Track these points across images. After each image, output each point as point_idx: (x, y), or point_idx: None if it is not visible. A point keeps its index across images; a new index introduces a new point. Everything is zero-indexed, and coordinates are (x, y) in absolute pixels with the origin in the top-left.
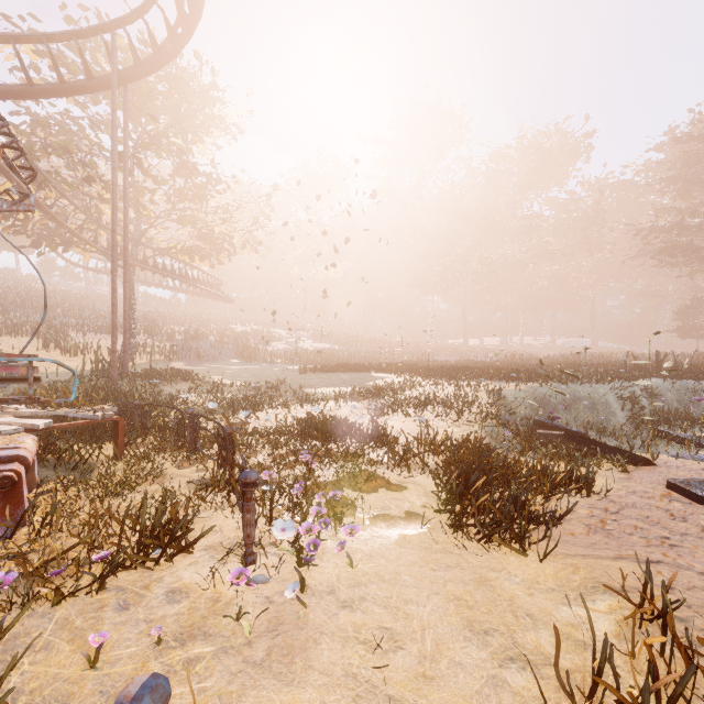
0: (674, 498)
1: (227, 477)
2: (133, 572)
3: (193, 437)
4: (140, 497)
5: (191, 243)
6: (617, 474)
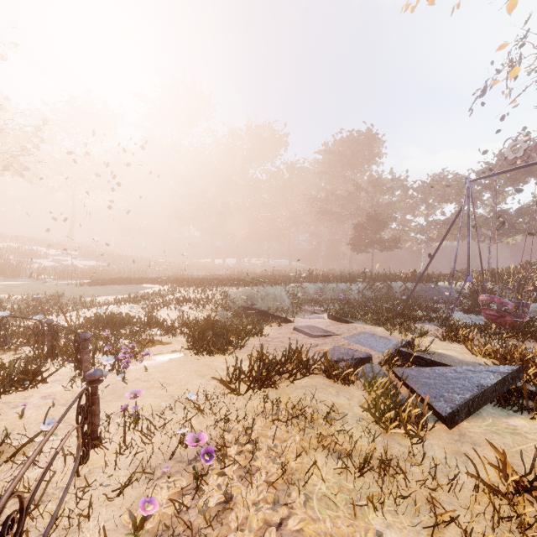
0: (294, 333)
1: (49, 351)
2: (9, 397)
3: None
4: None
5: None
6: (277, 327)
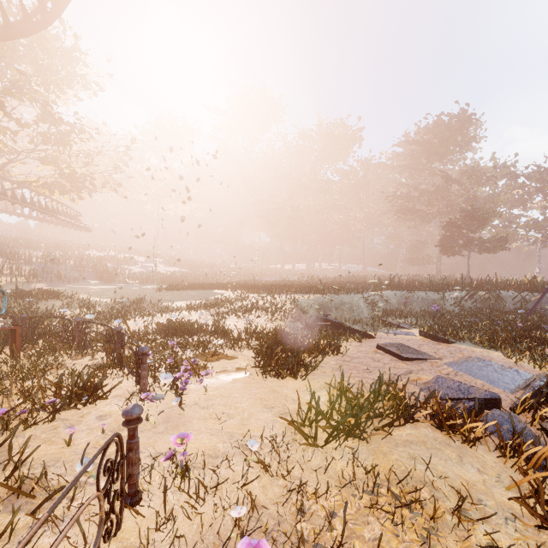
0: (378, 352)
1: (117, 360)
2: (69, 412)
3: (81, 338)
4: (51, 378)
5: (53, 180)
6: (355, 344)
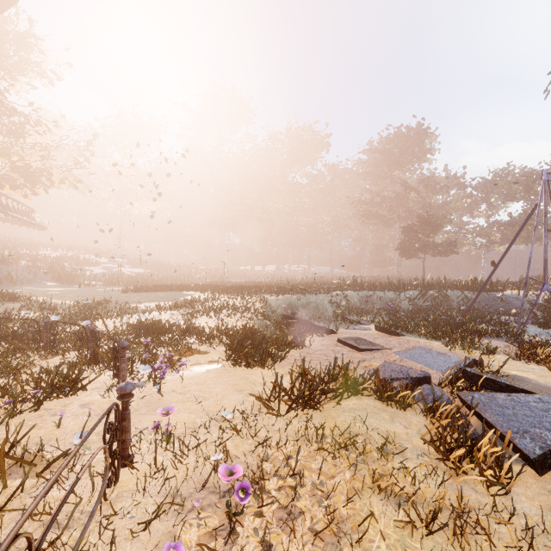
0: (338, 345)
1: (92, 358)
2: (51, 403)
3: (50, 339)
4: (24, 376)
5: (3, 173)
6: (319, 339)
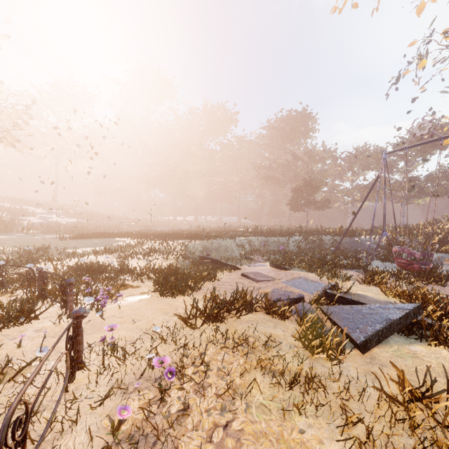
0: (241, 278)
1: (40, 294)
2: (8, 331)
3: None
4: None
5: None
6: (227, 274)
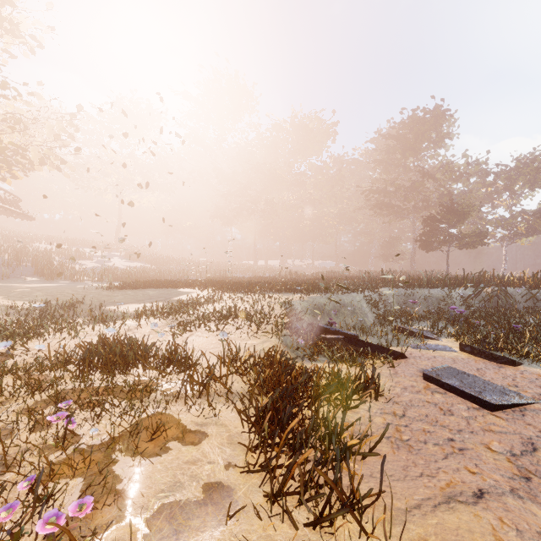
0: (434, 390)
1: None
2: None
3: None
4: None
5: None
6: (387, 370)
